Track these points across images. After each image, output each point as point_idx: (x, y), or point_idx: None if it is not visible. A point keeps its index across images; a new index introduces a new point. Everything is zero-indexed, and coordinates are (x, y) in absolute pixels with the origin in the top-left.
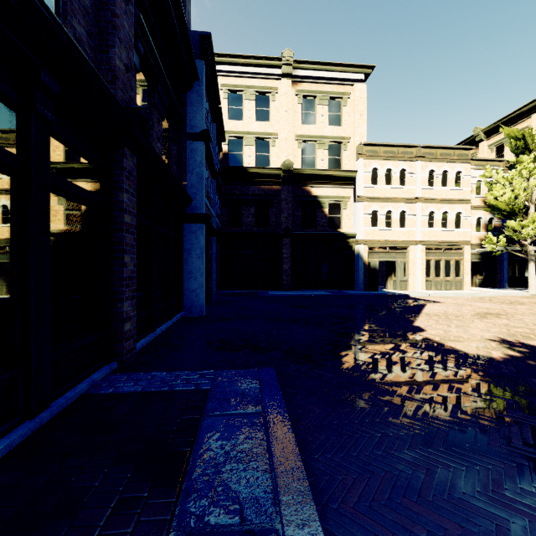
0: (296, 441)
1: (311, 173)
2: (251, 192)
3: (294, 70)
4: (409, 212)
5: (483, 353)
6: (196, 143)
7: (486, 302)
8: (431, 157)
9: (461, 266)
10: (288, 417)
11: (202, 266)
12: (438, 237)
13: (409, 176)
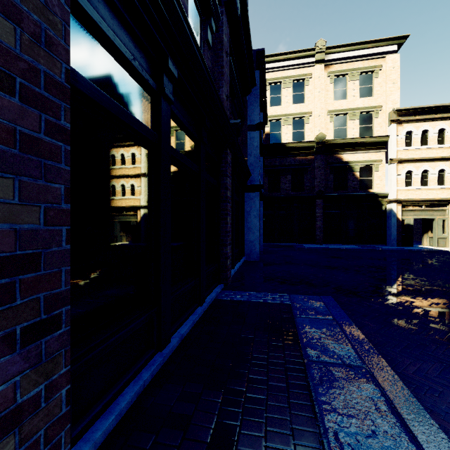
0: (364, 336)
1: (342, 142)
2: (288, 163)
3: (326, 56)
4: (449, 170)
5: None
6: (253, 133)
7: None
8: None
9: None
10: (354, 324)
11: (258, 224)
12: None
13: (449, 134)
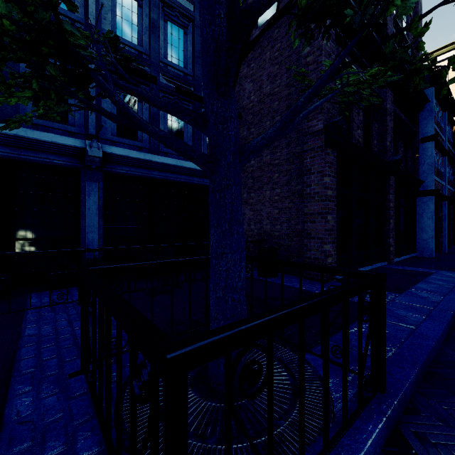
0: None
1: None
2: None
3: None
4: None
5: None
6: (426, 144)
7: None
8: None
9: None
10: None
11: (431, 224)
12: None
13: None
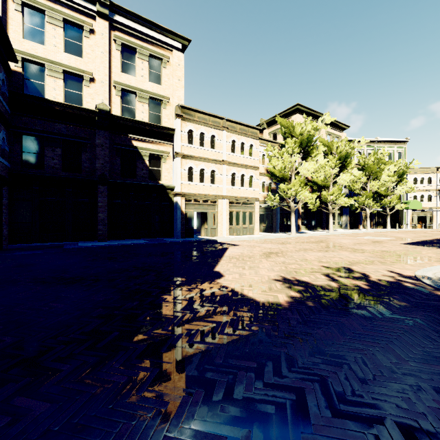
0: None
1: (130, 123)
2: (57, 130)
3: (111, 13)
4: (218, 171)
5: (272, 298)
6: None
7: (268, 243)
8: (233, 129)
9: (253, 217)
10: None
11: None
12: (238, 193)
13: (218, 142)
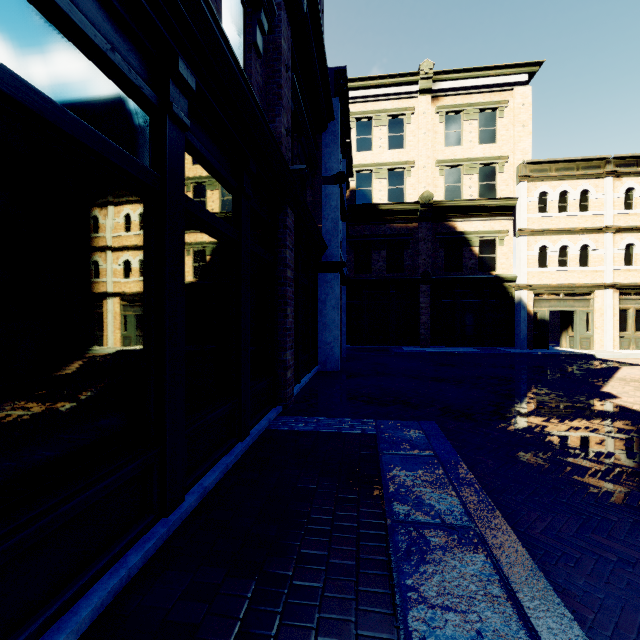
0: (475, 479)
1: (455, 205)
2: (382, 232)
3: (434, 84)
4: (595, 246)
5: None
6: (331, 187)
7: None
8: (629, 170)
9: None
10: (462, 461)
11: (337, 318)
12: (639, 278)
13: (595, 198)
